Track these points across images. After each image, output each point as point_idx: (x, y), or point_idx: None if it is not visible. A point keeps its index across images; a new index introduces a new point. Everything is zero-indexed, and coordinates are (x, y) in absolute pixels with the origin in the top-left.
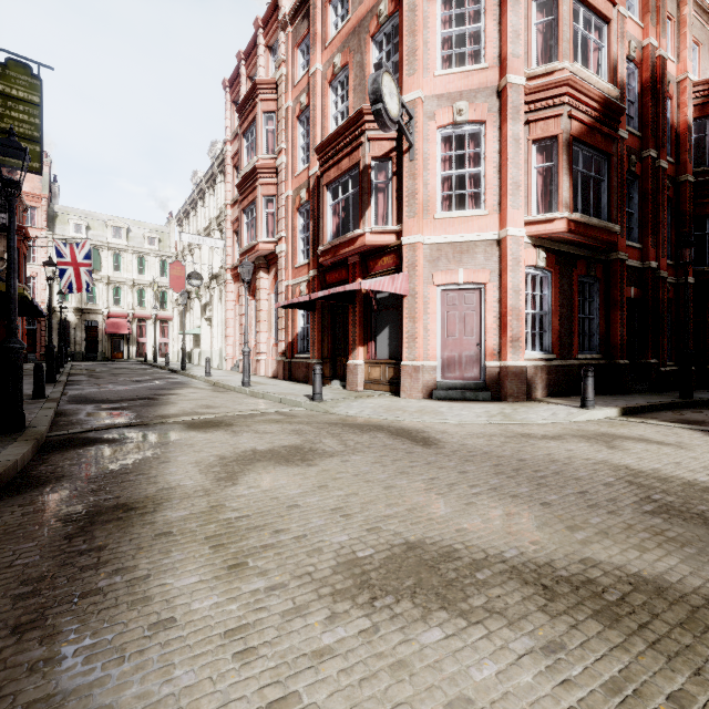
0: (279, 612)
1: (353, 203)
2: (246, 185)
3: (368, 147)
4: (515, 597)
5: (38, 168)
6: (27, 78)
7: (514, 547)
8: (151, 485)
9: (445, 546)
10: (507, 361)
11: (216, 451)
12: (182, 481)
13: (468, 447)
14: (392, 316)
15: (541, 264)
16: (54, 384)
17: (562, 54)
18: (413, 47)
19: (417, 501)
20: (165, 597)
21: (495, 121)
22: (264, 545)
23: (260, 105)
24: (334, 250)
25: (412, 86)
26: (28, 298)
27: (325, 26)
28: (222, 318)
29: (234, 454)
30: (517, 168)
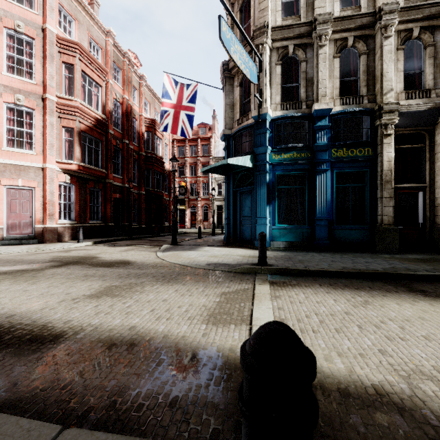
0: None
1: None
2: None
3: None
4: None
5: None
6: None
7: None
8: None
9: None
10: (47, 225)
11: None
12: None
13: (2, 259)
14: None
15: (68, 181)
16: None
17: (76, 95)
18: None
19: None
20: None
21: (41, 111)
22: None
23: None
24: None
25: None
26: None
27: None
28: None
29: None
30: (53, 138)
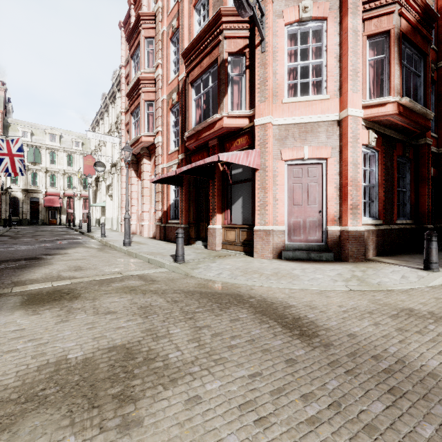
0: None
1: (213, 95)
2: (133, 94)
3: (225, 44)
4: None
5: None
6: None
7: None
8: None
9: None
10: (348, 226)
11: None
12: None
13: (362, 342)
14: (245, 188)
15: (372, 143)
16: None
17: None
18: None
19: None
20: None
21: (336, 17)
22: None
23: (143, 32)
24: (196, 135)
25: None
26: None
27: None
28: (118, 194)
29: (16, 378)
30: (356, 57)
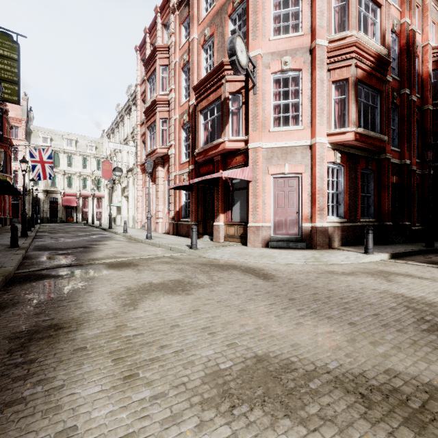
0: (159, 420)
1: (217, 122)
2: (149, 112)
3: (226, 86)
4: (341, 405)
5: (16, 100)
6: (9, 43)
7: (334, 360)
8: (77, 309)
9: (284, 359)
10: (316, 223)
11: (125, 284)
12: (99, 306)
13: (293, 280)
14: (242, 194)
15: (337, 161)
16: (26, 238)
17: (351, 26)
18: (256, 21)
19: (261, 321)
20: (72, 406)
21: (308, 69)
22: (152, 358)
23: (158, 61)
24: (204, 152)
25: (255, 47)
26: (10, 183)
27: (199, 10)
28: (134, 196)
29: (137, 286)
30: (323, 99)
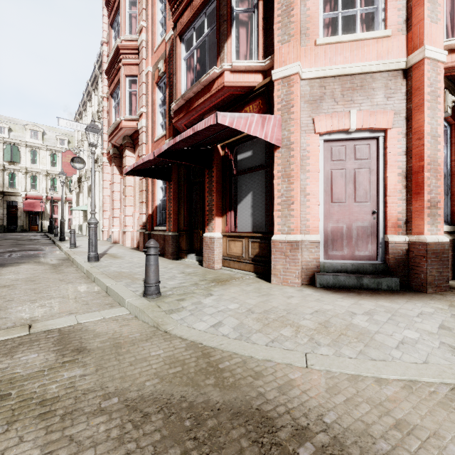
0: None
1: (210, 47)
2: (112, 70)
3: None
4: None
5: None
6: None
7: None
8: None
9: None
10: (425, 235)
11: None
12: None
13: None
14: (257, 179)
15: (448, 110)
16: None
17: None
18: None
19: None
20: None
21: None
22: None
23: None
24: (187, 106)
25: None
26: None
27: None
28: (99, 195)
29: None
30: None
